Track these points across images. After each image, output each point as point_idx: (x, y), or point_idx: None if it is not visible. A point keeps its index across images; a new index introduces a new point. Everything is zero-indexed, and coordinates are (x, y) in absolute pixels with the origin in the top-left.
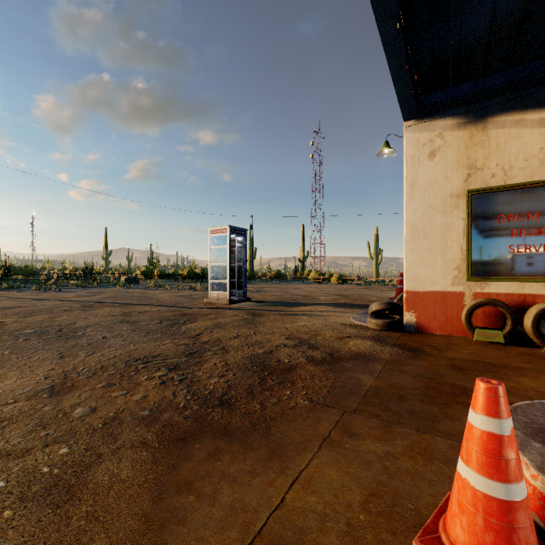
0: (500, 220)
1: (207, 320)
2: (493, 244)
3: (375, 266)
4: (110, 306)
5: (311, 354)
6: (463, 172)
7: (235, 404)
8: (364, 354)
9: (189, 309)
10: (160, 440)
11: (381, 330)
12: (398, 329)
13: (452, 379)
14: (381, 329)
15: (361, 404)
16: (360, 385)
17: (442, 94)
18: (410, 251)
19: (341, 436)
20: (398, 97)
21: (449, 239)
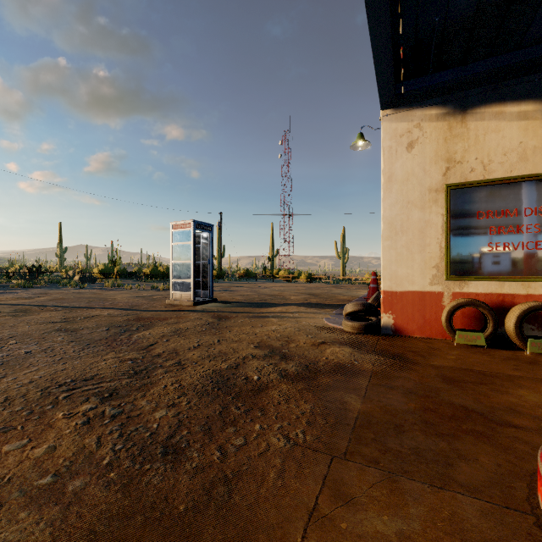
0: (479, 216)
1: (165, 326)
2: (472, 242)
3: (342, 265)
4: (51, 310)
5: (284, 367)
6: (442, 165)
7: (184, 454)
8: (343, 365)
9: (146, 312)
10: (55, 538)
11: (357, 334)
12: (376, 332)
13: (448, 395)
14: (358, 332)
15: (351, 441)
16: (346, 410)
17: (421, 81)
18: (388, 249)
19: (333, 505)
20: (377, 80)
21: (427, 236)
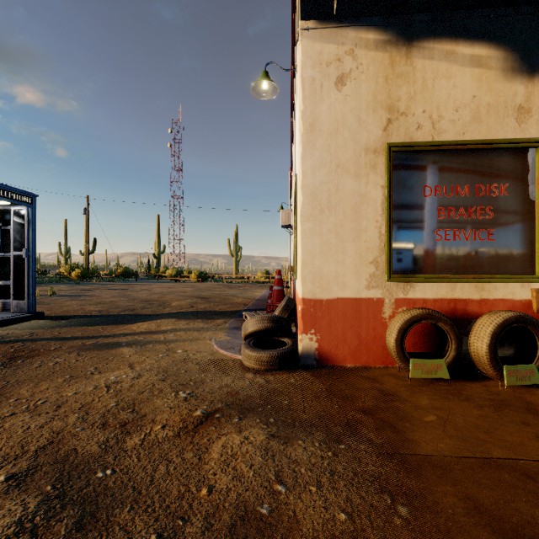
0: (425, 192)
1: None
2: (417, 228)
3: (236, 263)
4: None
5: None
6: (382, 115)
7: None
8: (254, 511)
9: None
10: None
11: (265, 371)
12: (293, 365)
13: None
14: (267, 368)
15: None
16: None
17: None
18: (309, 234)
19: None
20: None
21: (363, 217)
